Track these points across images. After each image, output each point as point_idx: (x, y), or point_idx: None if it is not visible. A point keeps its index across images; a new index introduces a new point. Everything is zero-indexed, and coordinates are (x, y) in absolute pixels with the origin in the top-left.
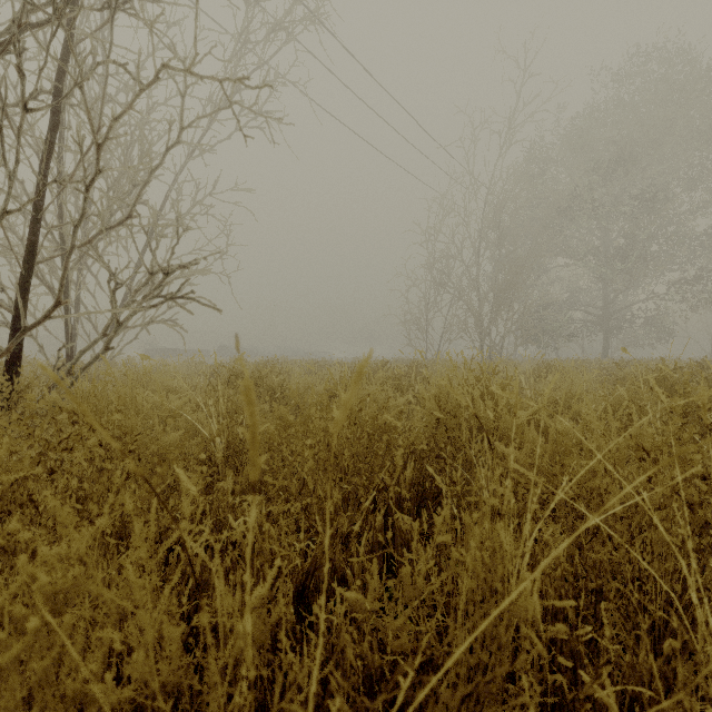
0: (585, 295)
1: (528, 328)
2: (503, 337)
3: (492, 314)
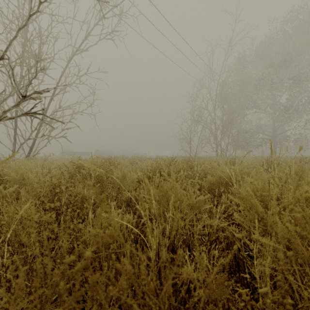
0: (263, 126)
1: (239, 141)
2: (227, 146)
3: (222, 135)
